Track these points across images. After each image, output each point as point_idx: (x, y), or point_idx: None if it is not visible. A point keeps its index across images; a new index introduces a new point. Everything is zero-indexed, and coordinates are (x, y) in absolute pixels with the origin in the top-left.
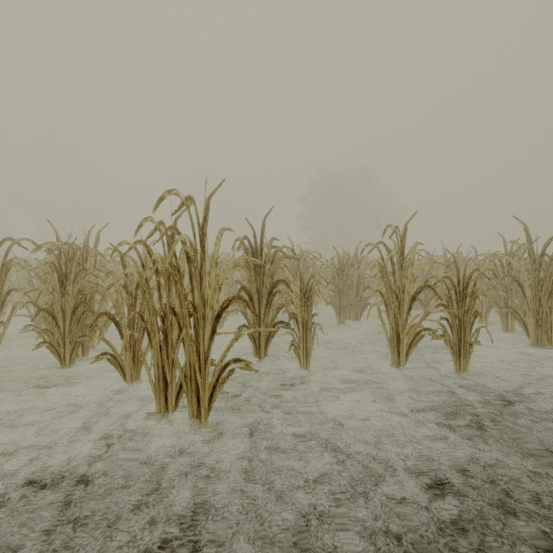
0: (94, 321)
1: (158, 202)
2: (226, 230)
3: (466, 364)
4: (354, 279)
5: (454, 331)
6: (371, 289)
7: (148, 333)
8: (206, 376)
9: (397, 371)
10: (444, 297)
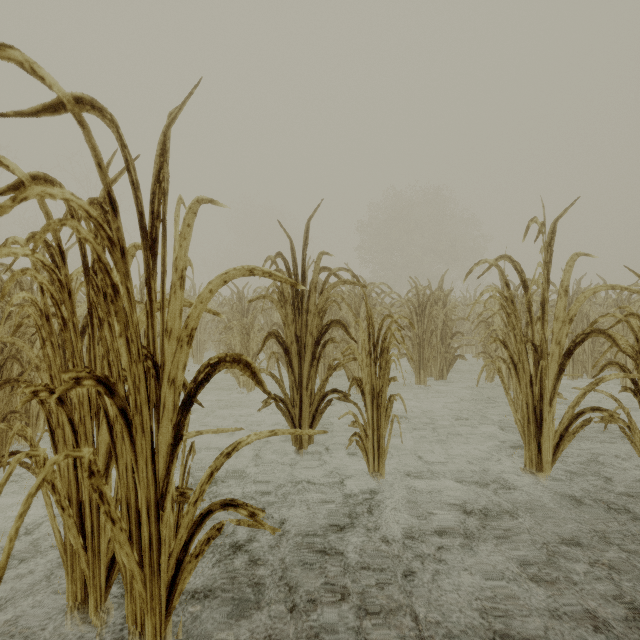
0: None
1: None
2: (205, 200)
3: None
4: (438, 322)
5: None
6: (463, 335)
7: (50, 431)
8: (161, 535)
9: (536, 479)
10: (629, 352)
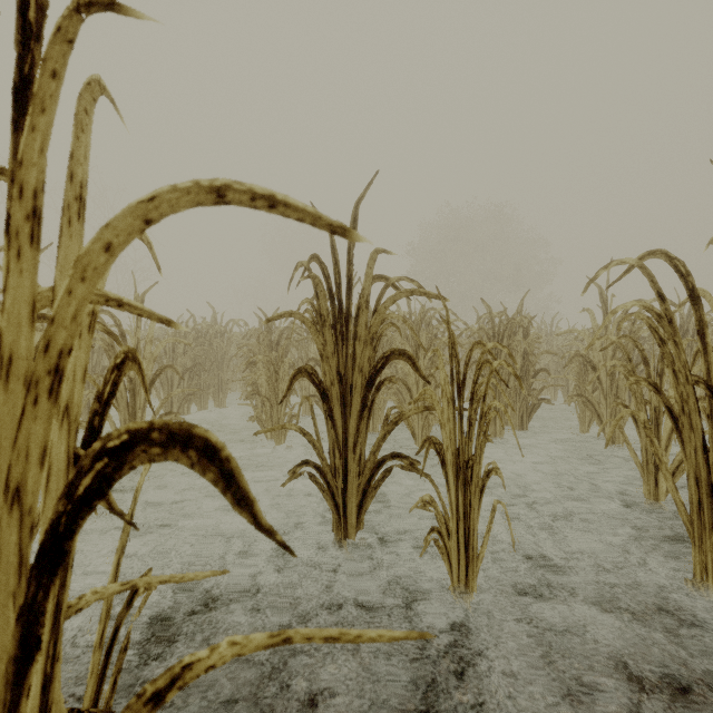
0: None
1: None
2: None
3: None
4: (517, 356)
5: None
6: (549, 373)
7: None
8: None
9: None
10: None
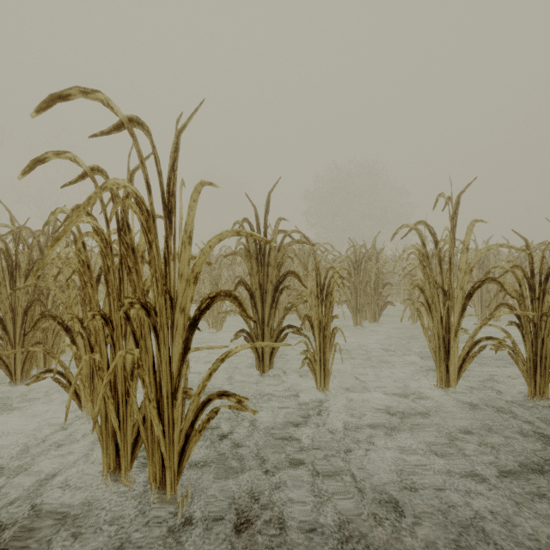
0: (32, 327)
1: (51, 98)
2: (206, 184)
3: (544, 385)
4: (372, 274)
5: (528, 340)
6: (392, 285)
7: (90, 348)
8: (174, 418)
9: (445, 393)
10: (514, 294)
